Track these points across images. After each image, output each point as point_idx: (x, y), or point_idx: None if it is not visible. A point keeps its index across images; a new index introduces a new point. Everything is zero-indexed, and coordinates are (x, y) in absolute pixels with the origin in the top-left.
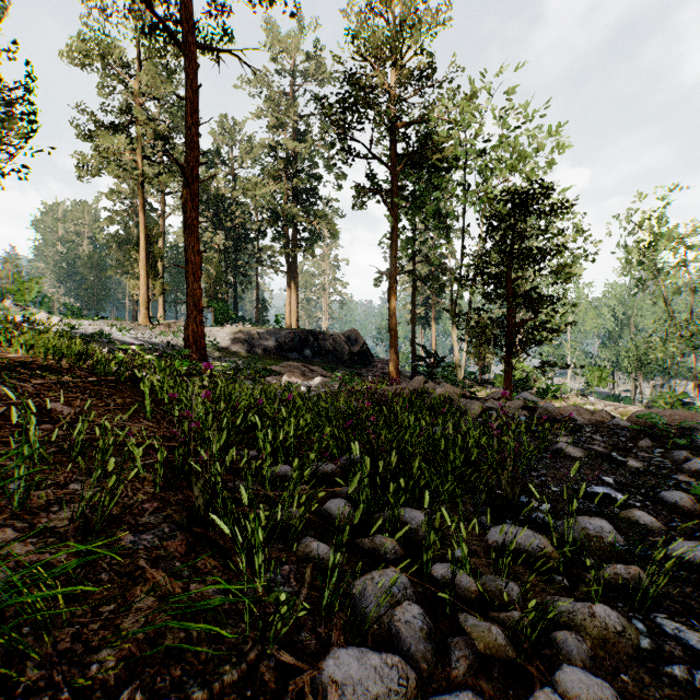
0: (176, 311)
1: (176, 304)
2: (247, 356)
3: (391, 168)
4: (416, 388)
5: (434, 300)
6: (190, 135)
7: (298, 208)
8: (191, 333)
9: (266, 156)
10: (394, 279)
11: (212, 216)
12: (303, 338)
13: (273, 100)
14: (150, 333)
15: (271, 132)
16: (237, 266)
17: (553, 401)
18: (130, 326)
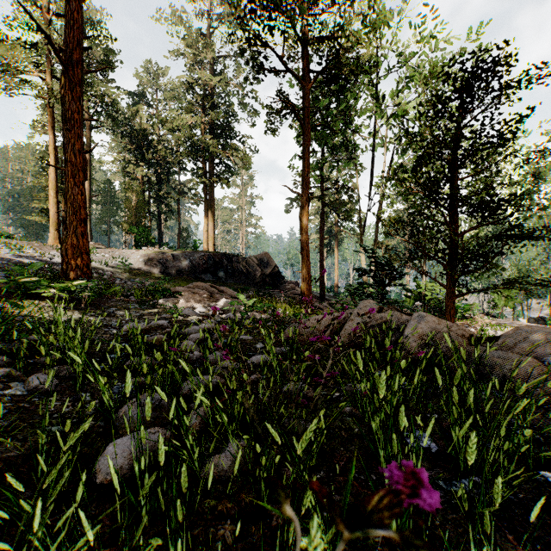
0: (109, 239)
1: (109, 233)
2: (159, 277)
3: (303, 83)
4: (366, 321)
5: (337, 229)
6: (68, 9)
7: (213, 140)
8: (70, 246)
9: (184, 93)
10: (306, 198)
11: (135, 149)
12: (217, 260)
13: (191, 40)
14: (54, 253)
15: (189, 70)
16: (160, 197)
17: (470, 322)
18: (33, 246)
